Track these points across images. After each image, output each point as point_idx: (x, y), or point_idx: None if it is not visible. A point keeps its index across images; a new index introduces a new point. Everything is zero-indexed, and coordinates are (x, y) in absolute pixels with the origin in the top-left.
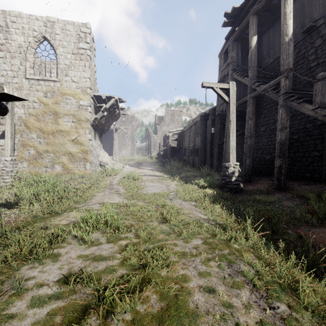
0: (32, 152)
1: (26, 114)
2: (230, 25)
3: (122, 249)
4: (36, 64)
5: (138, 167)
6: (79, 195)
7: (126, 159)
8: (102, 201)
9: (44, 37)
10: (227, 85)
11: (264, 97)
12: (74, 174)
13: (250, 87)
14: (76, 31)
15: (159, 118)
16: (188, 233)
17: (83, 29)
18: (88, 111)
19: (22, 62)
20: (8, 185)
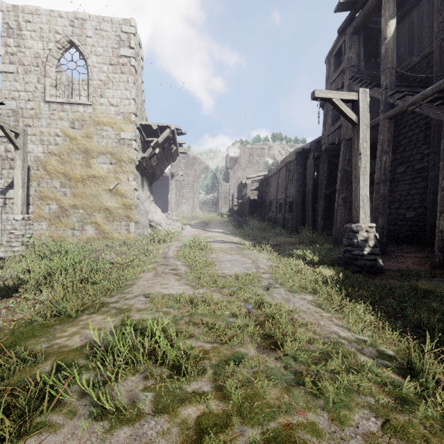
0: (54, 208)
1: (45, 153)
2: (348, 8)
3: (190, 442)
4: (63, 84)
5: (204, 229)
6: (113, 277)
7: (186, 217)
8: (150, 291)
9: (70, 42)
10: (354, 95)
11: (402, 119)
12: (112, 239)
13: (384, 102)
14: (115, 31)
15: (231, 159)
16: (334, 388)
17: (125, 28)
18: (132, 148)
19: (39, 79)
20: (17, 255)
